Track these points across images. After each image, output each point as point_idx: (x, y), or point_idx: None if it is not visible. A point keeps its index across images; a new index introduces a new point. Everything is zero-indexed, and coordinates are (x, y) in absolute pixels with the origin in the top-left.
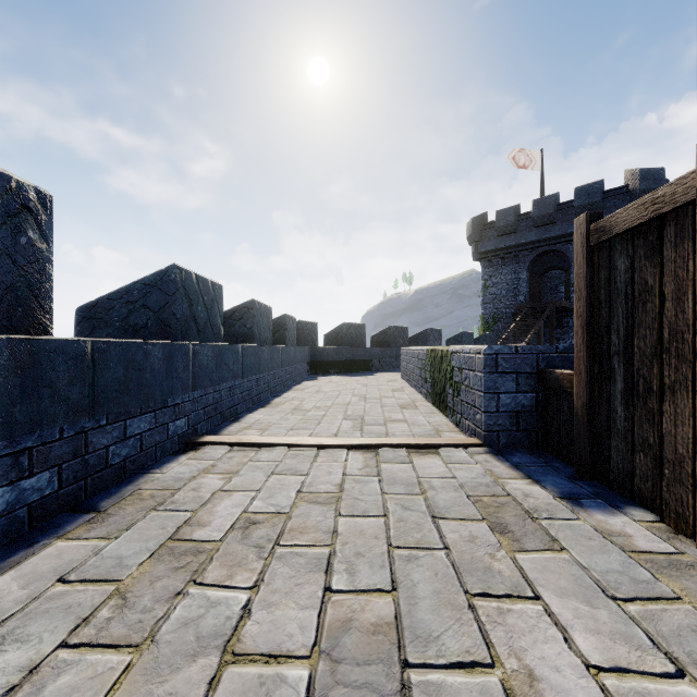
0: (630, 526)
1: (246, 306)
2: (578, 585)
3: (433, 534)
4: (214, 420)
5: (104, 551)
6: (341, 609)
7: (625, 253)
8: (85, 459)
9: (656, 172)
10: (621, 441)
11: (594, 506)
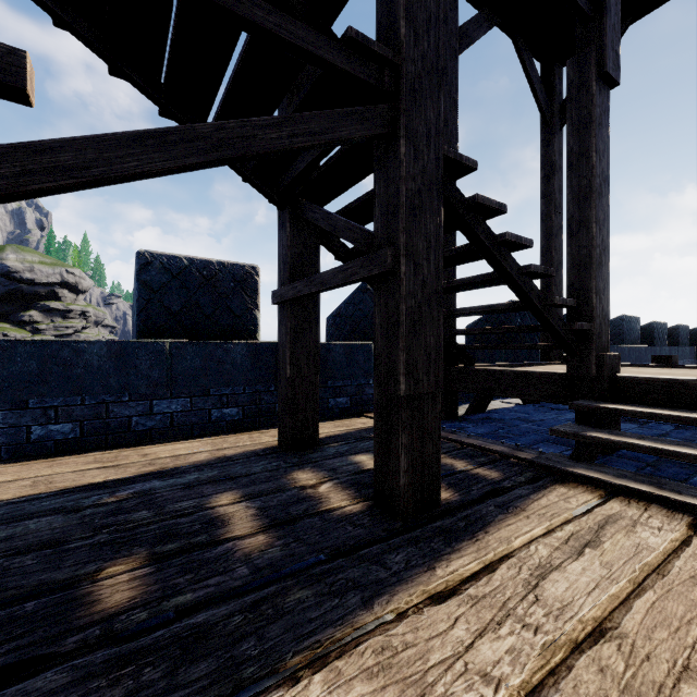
0: None
1: (673, 328)
2: None
3: None
4: None
5: None
6: None
7: None
8: None
9: None
10: None
11: None
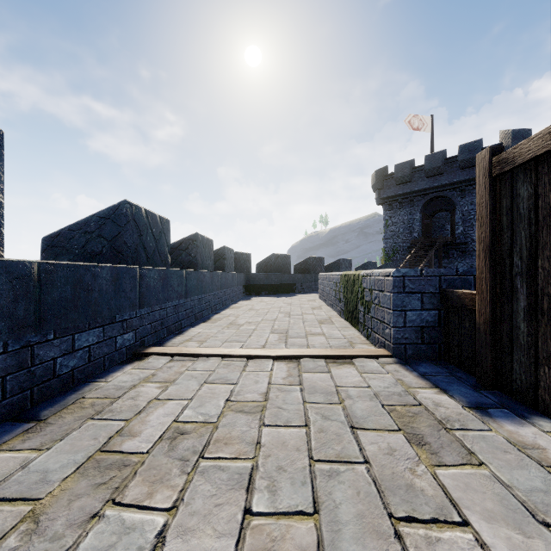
0: (539, 437)
1: (191, 238)
2: (504, 506)
3: (353, 445)
4: (160, 334)
5: (32, 464)
6: (261, 535)
7: (528, 181)
8: (31, 370)
9: (525, 132)
10: (524, 355)
11: (501, 416)
